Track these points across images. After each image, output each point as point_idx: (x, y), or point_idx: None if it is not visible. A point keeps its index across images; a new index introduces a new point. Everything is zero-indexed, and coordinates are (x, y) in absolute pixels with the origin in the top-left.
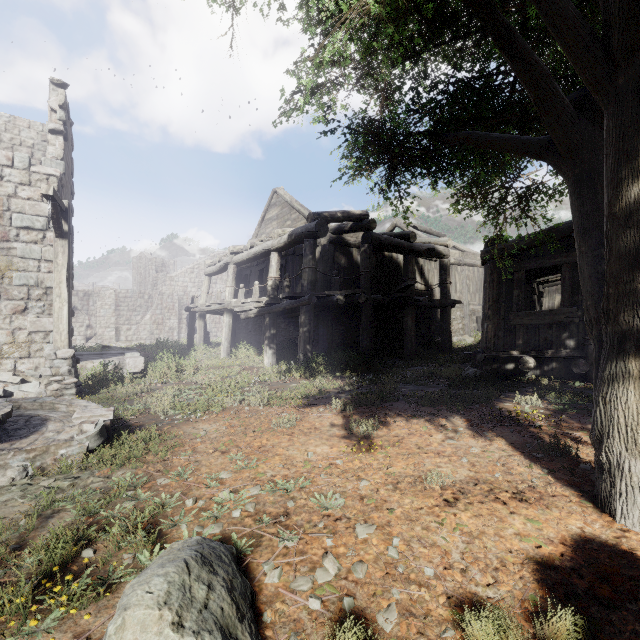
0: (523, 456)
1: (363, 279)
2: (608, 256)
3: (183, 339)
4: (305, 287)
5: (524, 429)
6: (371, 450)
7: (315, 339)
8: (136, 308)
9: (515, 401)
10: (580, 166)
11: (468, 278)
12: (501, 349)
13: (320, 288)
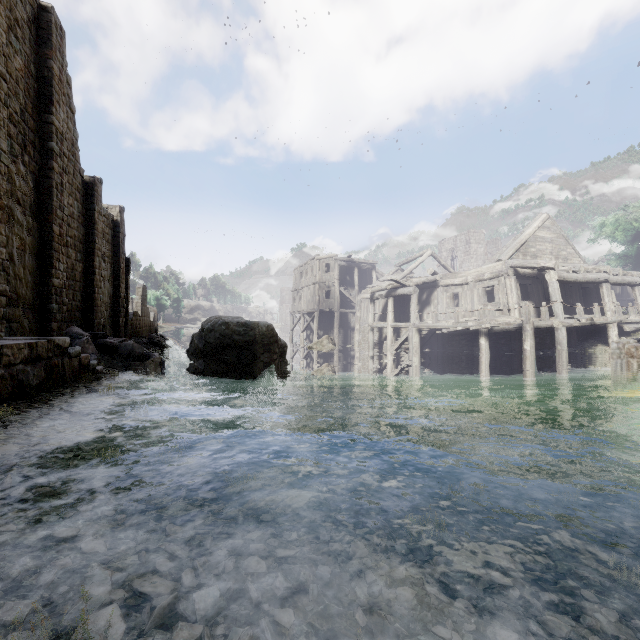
0: None
1: None
2: None
3: None
4: None
5: None
6: None
7: None
8: None
9: None
10: None
11: None
12: None
13: None
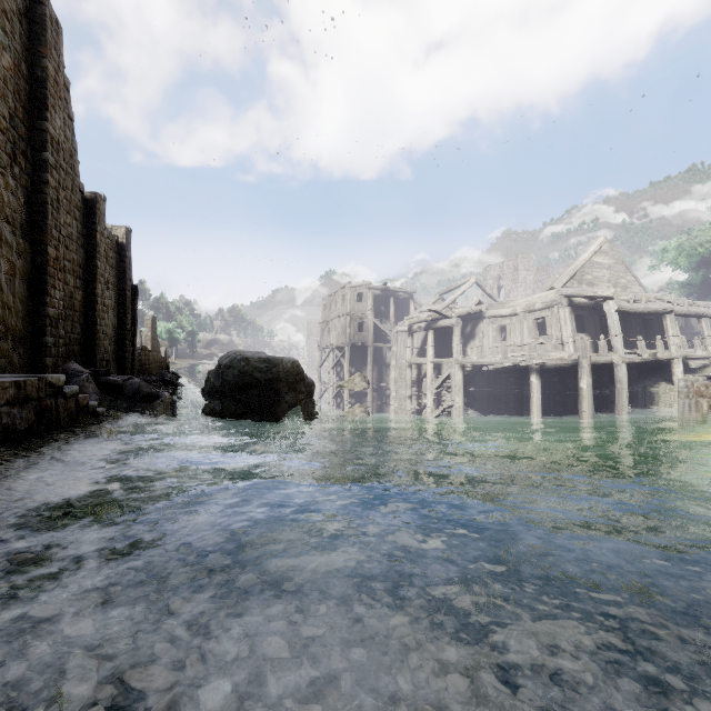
0: None
1: None
2: None
3: None
4: None
5: None
6: None
7: None
8: None
9: None
10: None
11: None
12: None
13: None
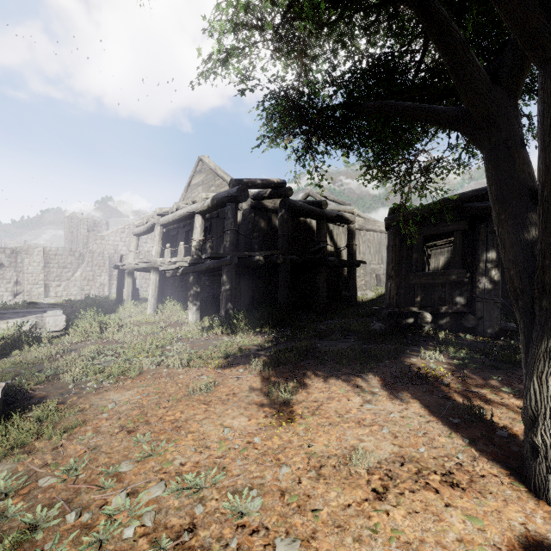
0: (441, 422)
1: (281, 241)
2: (546, 224)
3: (114, 294)
4: (227, 248)
5: (435, 388)
6: (291, 423)
7: (237, 295)
8: (67, 265)
9: (420, 356)
10: (497, 134)
11: (369, 241)
12: (402, 305)
13: (242, 249)
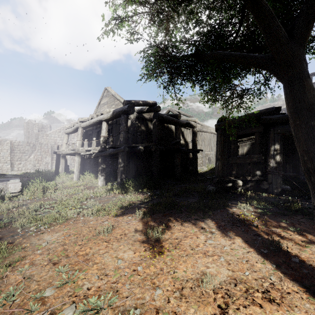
0: (256, 252)
1: (154, 138)
2: None
3: (54, 169)
4: (121, 142)
5: (249, 229)
6: (162, 256)
7: (128, 170)
8: (25, 151)
9: (237, 207)
10: (292, 70)
11: (204, 138)
12: (225, 176)
13: (130, 142)
